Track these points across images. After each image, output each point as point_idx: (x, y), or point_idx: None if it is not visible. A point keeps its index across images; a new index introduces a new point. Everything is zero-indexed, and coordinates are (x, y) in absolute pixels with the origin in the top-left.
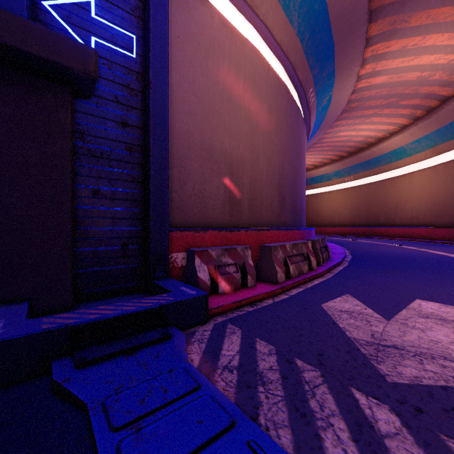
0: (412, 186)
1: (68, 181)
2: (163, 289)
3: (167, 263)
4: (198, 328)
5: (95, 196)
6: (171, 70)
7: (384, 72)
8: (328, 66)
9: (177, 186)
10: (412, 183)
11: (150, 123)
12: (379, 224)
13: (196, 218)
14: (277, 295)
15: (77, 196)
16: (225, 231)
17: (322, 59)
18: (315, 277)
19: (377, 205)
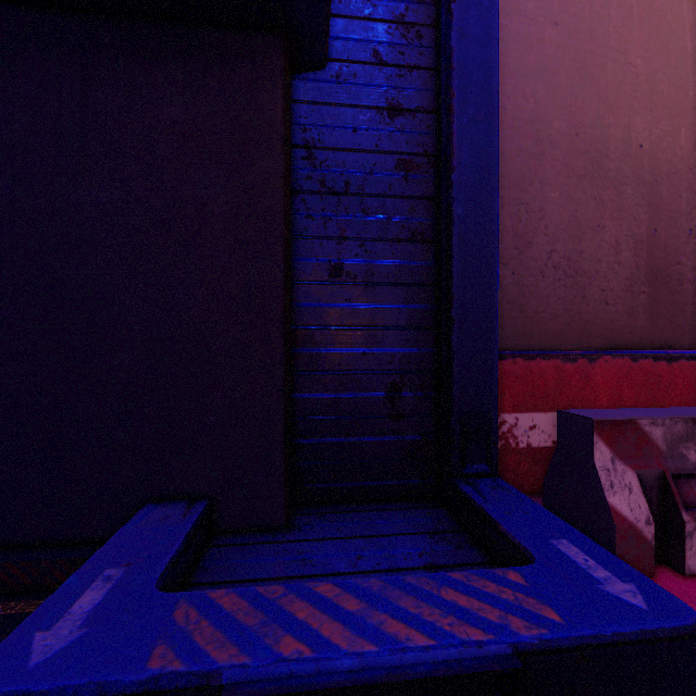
0: None
1: (277, 245)
2: (496, 529)
3: (495, 441)
4: None
5: (334, 281)
6: None
7: None
8: None
9: (509, 250)
10: None
11: (451, 89)
12: None
13: (555, 327)
14: None
15: (301, 283)
16: (653, 359)
17: None
18: None
19: None
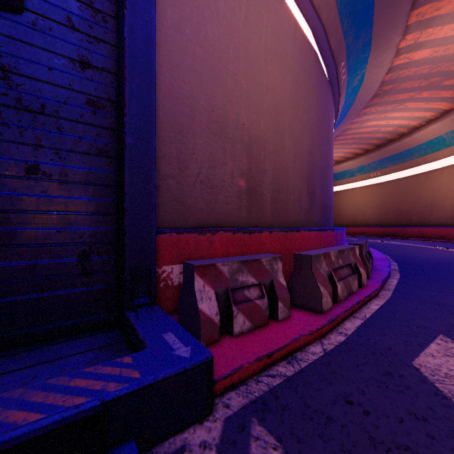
0: (452, 180)
1: None
2: (136, 335)
3: (154, 283)
4: (190, 436)
5: (30, 177)
6: (166, 7)
7: (428, 44)
8: (364, 34)
9: (175, 169)
10: (452, 177)
11: (124, 63)
12: (411, 224)
13: (202, 215)
14: (325, 335)
15: None
16: (243, 233)
17: (358, 24)
18: (369, 297)
19: (409, 202)
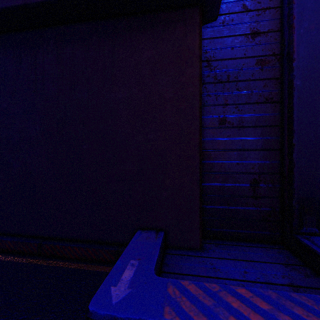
0: None
1: (196, 110)
2: None
3: None
4: None
5: (221, 126)
6: None
7: None
8: None
9: None
10: None
11: (292, 14)
12: None
13: None
14: None
15: (204, 128)
16: None
17: None
18: None
19: None
